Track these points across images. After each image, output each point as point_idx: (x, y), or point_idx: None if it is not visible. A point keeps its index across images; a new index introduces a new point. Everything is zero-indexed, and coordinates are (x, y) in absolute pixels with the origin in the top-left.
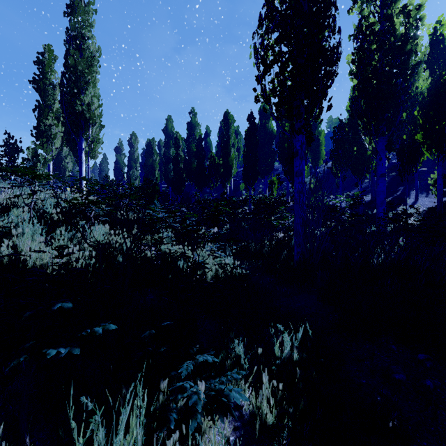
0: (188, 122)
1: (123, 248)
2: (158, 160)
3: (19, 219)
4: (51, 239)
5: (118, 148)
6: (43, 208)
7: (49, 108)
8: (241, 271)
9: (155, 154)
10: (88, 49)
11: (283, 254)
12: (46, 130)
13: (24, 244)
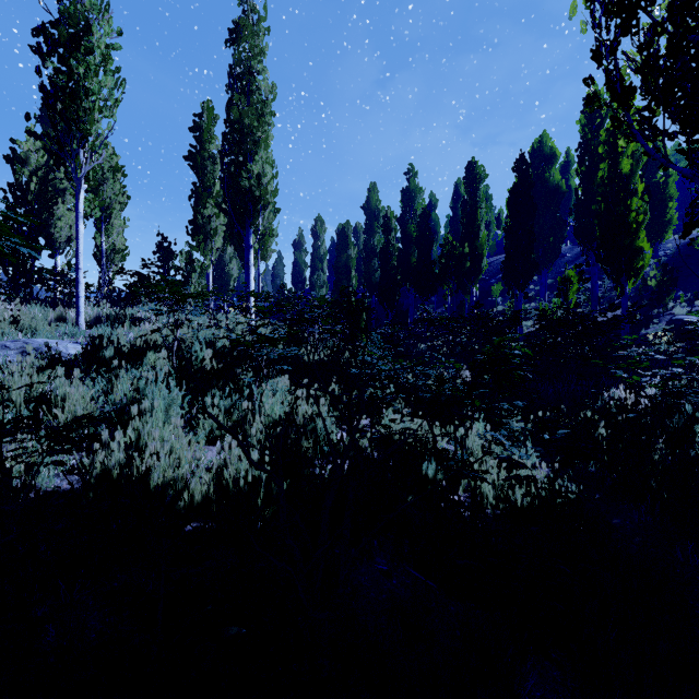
0: (403, 189)
1: (316, 427)
2: (355, 255)
3: (150, 379)
4: (199, 409)
5: (297, 242)
6: (191, 350)
7: (208, 192)
8: (575, 501)
9: (351, 246)
10: (257, 90)
11: (656, 448)
12: (204, 224)
13: (153, 430)
